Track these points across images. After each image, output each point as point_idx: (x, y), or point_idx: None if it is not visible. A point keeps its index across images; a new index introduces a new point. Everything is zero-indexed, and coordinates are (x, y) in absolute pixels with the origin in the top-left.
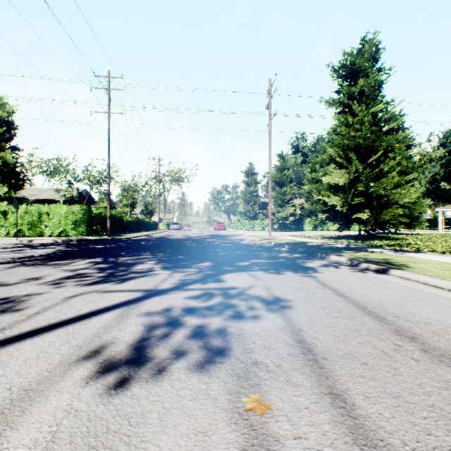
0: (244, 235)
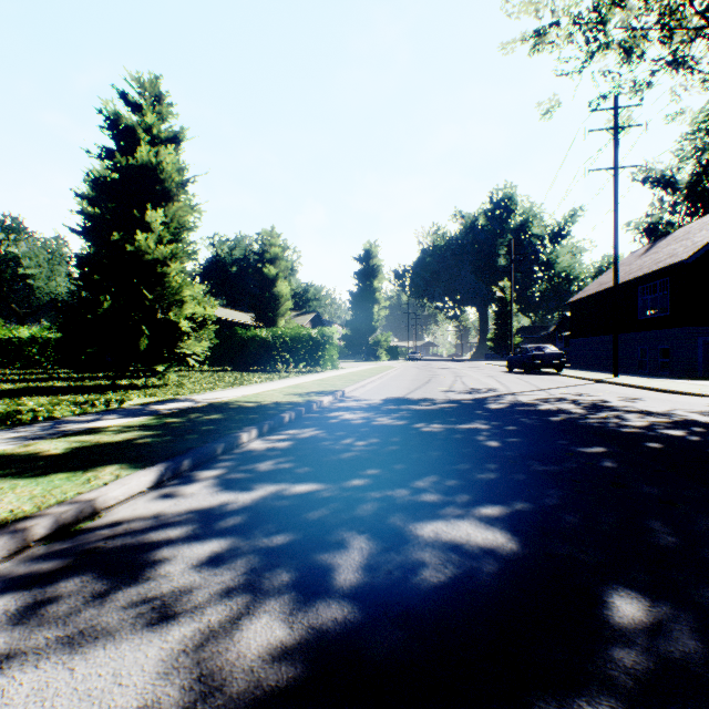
0: None
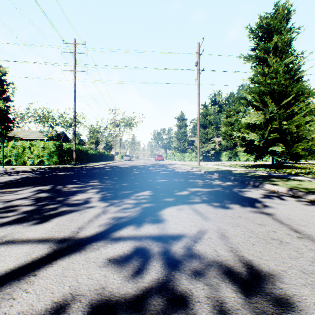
0: (177, 164)
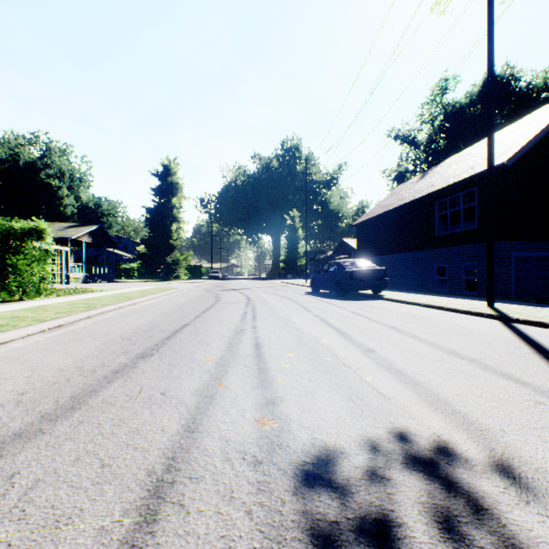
0: None
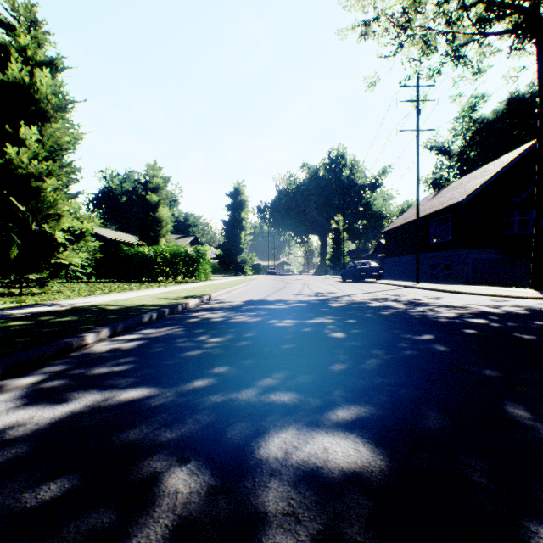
0: None
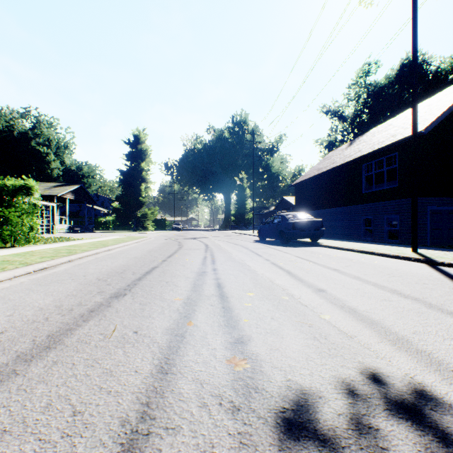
0: None
